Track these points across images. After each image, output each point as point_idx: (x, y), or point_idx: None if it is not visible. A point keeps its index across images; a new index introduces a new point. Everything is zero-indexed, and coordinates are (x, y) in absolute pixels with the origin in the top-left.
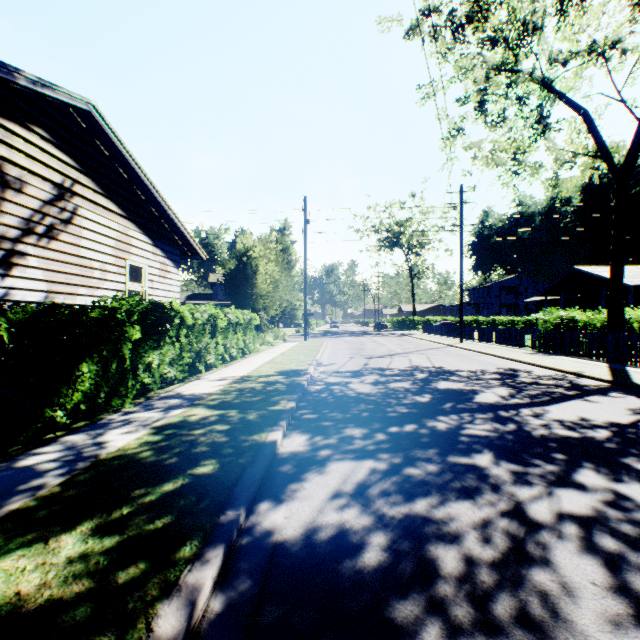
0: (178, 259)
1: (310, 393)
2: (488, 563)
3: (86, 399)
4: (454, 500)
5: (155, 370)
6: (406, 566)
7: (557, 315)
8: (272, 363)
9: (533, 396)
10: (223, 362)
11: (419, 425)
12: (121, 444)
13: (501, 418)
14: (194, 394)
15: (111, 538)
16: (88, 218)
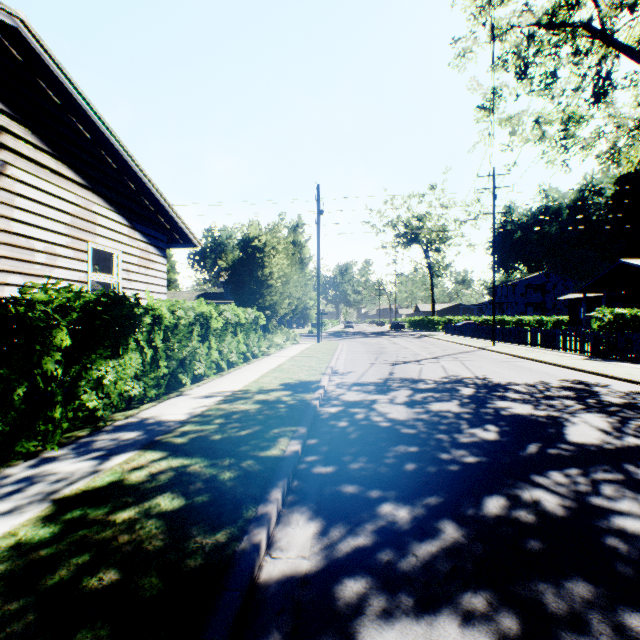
0: (165, 246)
1: (323, 420)
2: None
3: None
4: None
5: (109, 388)
6: None
7: (617, 314)
8: (278, 371)
9: None
10: (218, 370)
11: (509, 498)
12: None
13: None
14: (161, 422)
15: None
16: (25, 182)
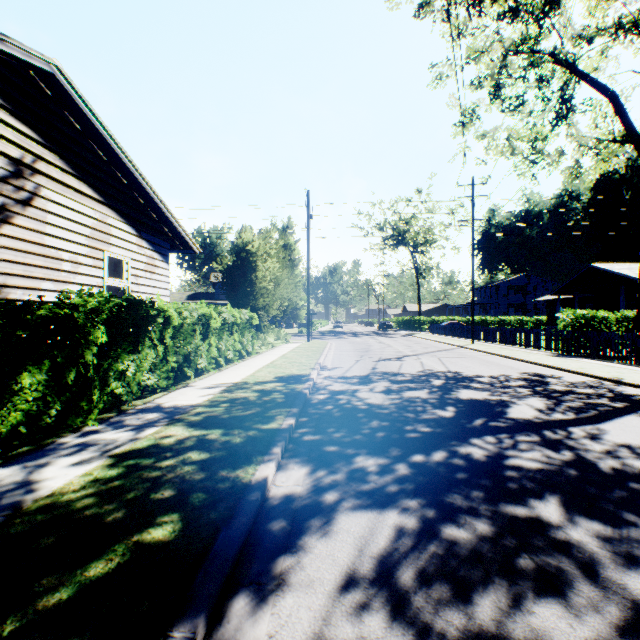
0: (168, 253)
1: (312, 404)
2: None
3: (28, 419)
4: (533, 597)
5: (131, 378)
6: None
7: (579, 314)
8: (271, 367)
9: (576, 409)
10: (217, 366)
11: (449, 452)
12: (59, 484)
13: (550, 441)
14: (176, 406)
15: None
16: (55, 201)
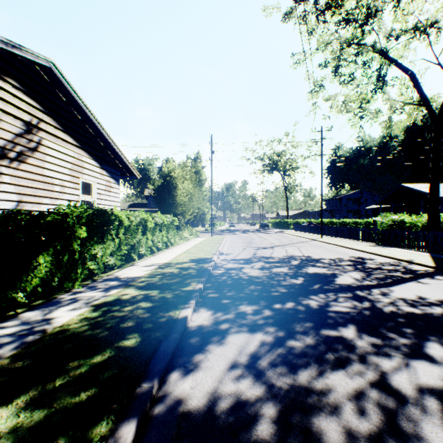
0: (119, 178)
1: (214, 276)
2: (366, 437)
3: (42, 283)
4: (329, 371)
5: (99, 259)
6: (294, 440)
7: (391, 218)
8: (187, 253)
9: (379, 279)
10: (152, 252)
11: (296, 303)
12: (66, 319)
13: (358, 297)
14: (128, 277)
15: (40, 412)
16: (50, 147)
